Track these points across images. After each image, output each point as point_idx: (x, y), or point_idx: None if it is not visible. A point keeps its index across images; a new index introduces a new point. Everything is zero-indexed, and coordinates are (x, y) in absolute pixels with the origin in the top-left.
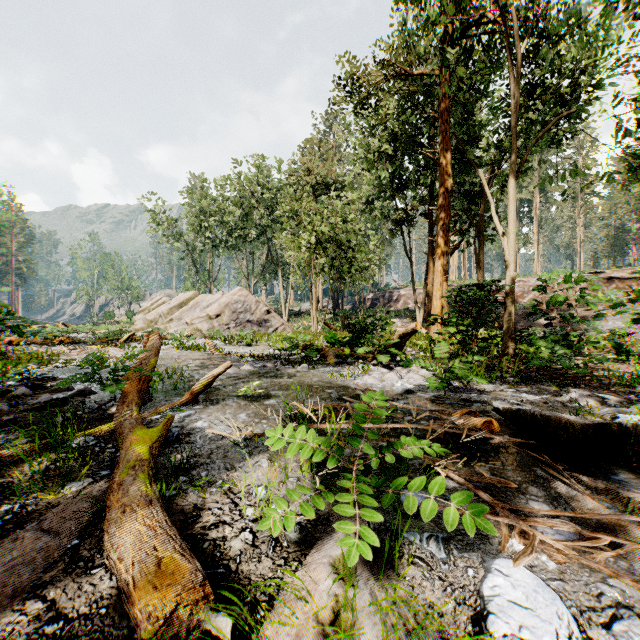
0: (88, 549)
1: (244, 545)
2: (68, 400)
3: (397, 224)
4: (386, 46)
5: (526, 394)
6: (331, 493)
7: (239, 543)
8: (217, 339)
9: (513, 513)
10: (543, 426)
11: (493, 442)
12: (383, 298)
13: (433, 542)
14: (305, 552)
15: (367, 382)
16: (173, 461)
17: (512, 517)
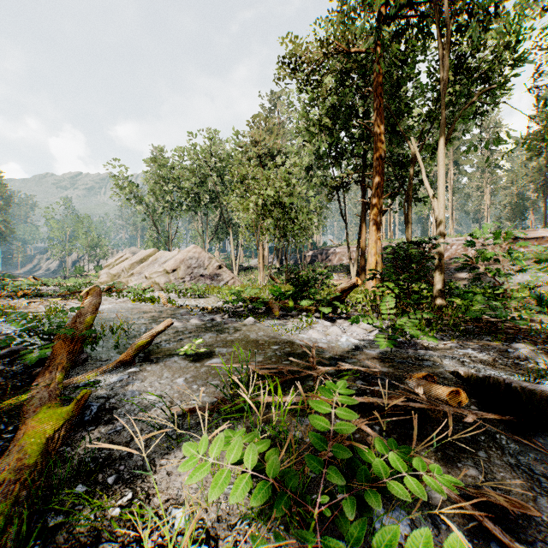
0: None
1: None
2: None
3: (334, 190)
4: (326, 24)
5: (471, 349)
6: None
7: None
8: (172, 292)
9: None
10: (525, 401)
11: (468, 421)
12: (321, 255)
13: None
14: None
15: (312, 337)
16: (80, 454)
17: None
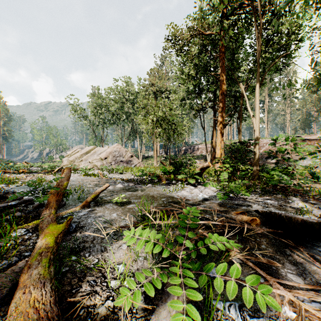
0: (2, 315)
1: (107, 311)
2: (17, 205)
3: (197, 111)
4: (192, 18)
5: (269, 201)
6: (165, 276)
7: (104, 310)
8: (105, 170)
9: (279, 283)
10: (287, 222)
11: (258, 232)
12: (190, 149)
13: (232, 309)
14: (147, 317)
15: (183, 194)
16: (70, 245)
17: (281, 289)
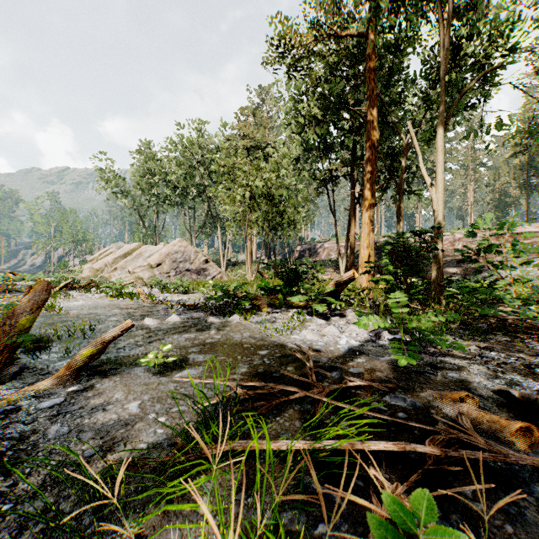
0: None
1: None
2: None
3: (323, 183)
4: (317, 3)
5: (495, 354)
6: None
7: None
8: (155, 287)
9: None
10: None
11: None
12: (309, 250)
13: None
14: None
15: (306, 338)
16: None
17: None
